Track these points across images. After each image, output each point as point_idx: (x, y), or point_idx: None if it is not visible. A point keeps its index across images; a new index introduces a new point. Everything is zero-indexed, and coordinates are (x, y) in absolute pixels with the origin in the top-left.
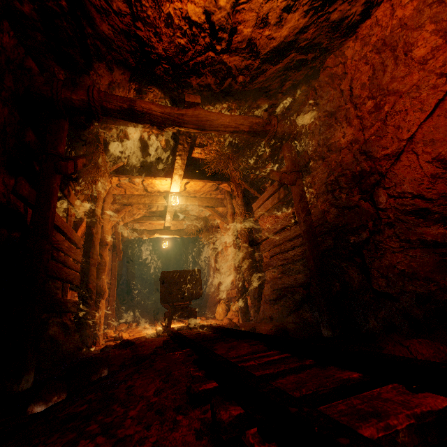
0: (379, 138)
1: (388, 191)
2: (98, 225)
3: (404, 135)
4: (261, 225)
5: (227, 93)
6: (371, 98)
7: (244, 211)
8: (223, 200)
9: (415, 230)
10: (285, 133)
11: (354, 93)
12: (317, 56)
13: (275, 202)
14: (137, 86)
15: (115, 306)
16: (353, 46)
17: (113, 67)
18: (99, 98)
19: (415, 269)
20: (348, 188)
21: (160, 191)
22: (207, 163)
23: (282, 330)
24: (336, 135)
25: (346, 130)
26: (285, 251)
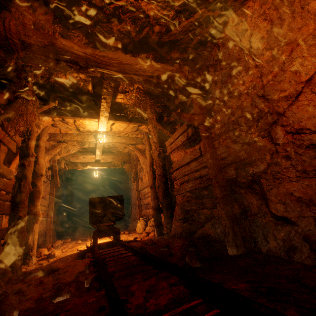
0: (277, 83)
1: (286, 128)
2: (31, 158)
3: (302, 78)
4: (172, 158)
5: (145, 42)
6: (269, 48)
7: (158, 148)
8: (142, 139)
9: (311, 162)
10: (194, 81)
11: (253, 46)
12: (222, 15)
13: (184, 139)
14: (62, 29)
15: (55, 224)
16: (253, 5)
17: (35, 5)
18: (17, 31)
19: (312, 197)
20: (248, 127)
21: (90, 131)
22: (128, 106)
23: (194, 251)
24: (236, 83)
25: (245, 79)
26: (192, 179)
